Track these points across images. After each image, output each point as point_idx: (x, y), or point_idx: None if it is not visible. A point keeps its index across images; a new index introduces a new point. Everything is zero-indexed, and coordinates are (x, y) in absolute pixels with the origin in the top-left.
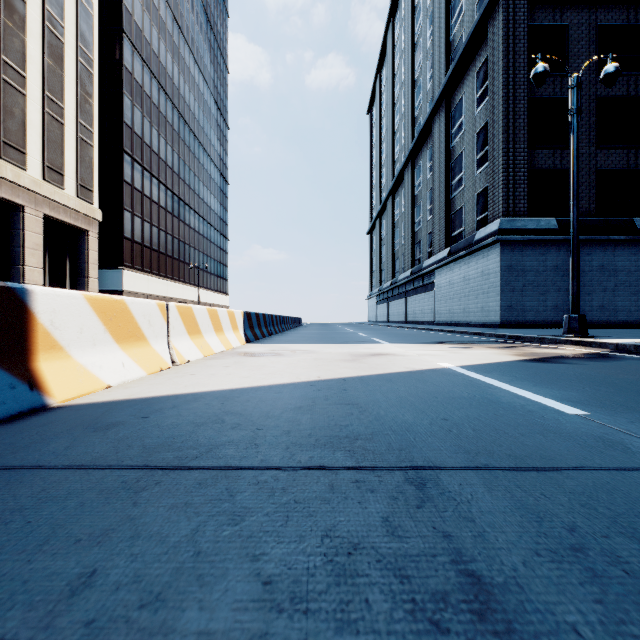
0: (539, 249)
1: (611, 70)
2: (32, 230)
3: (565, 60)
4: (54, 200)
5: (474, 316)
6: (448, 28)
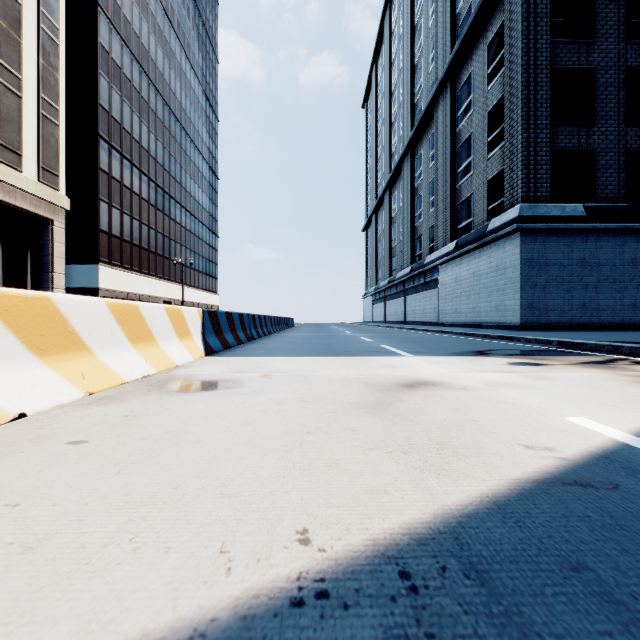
0: (564, 239)
1: None
2: None
3: (592, 25)
4: (9, 183)
5: (486, 316)
6: (453, 1)
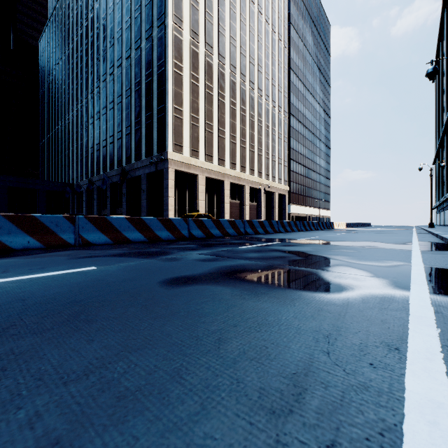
0: None
1: (441, 166)
2: (276, 198)
3: None
4: (280, 188)
5: None
6: None
